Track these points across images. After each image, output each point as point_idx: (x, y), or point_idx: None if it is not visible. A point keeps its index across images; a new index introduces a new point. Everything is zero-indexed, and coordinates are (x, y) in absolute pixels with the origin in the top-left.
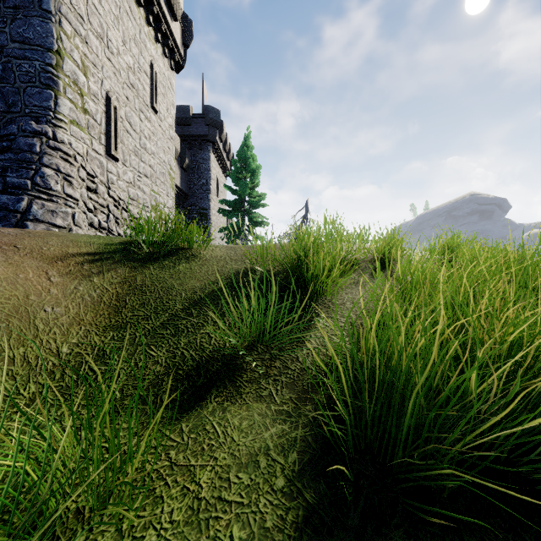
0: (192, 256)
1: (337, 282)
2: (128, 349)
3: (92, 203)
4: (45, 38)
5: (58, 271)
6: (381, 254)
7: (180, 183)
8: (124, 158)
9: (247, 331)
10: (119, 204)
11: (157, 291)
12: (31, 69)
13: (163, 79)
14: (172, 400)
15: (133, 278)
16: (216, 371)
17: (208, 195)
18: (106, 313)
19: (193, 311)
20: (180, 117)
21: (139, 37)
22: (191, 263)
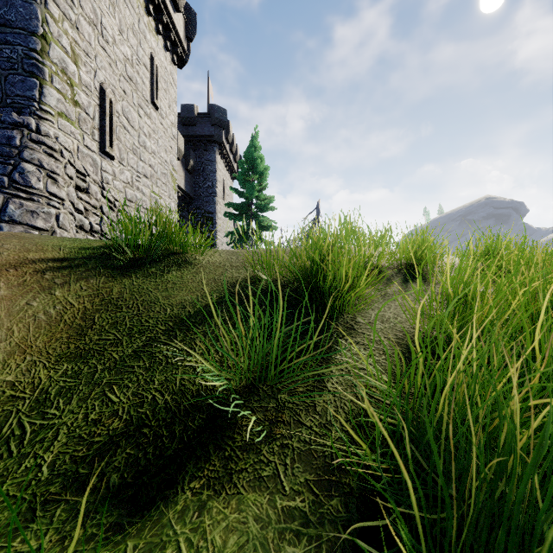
0: (185, 262)
1: (360, 295)
2: (80, 391)
3: (83, 204)
4: (28, 20)
5: (7, 282)
6: (409, 260)
7: (184, 186)
8: (121, 156)
9: (244, 366)
10: (115, 206)
11: (136, 306)
12: (13, 55)
13: (165, 73)
14: (123, 484)
15: (108, 290)
16: (198, 429)
17: (214, 198)
18: (65, 336)
19: (178, 333)
20: (185, 116)
21: (137, 27)
22: (183, 270)
